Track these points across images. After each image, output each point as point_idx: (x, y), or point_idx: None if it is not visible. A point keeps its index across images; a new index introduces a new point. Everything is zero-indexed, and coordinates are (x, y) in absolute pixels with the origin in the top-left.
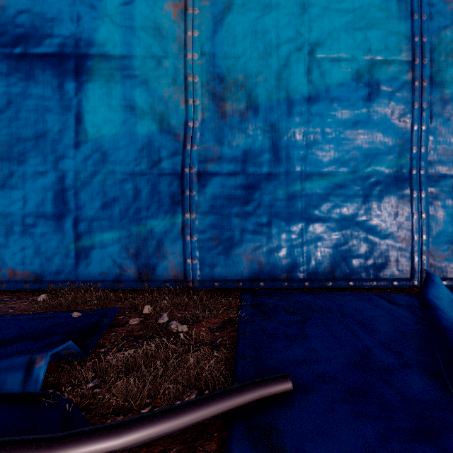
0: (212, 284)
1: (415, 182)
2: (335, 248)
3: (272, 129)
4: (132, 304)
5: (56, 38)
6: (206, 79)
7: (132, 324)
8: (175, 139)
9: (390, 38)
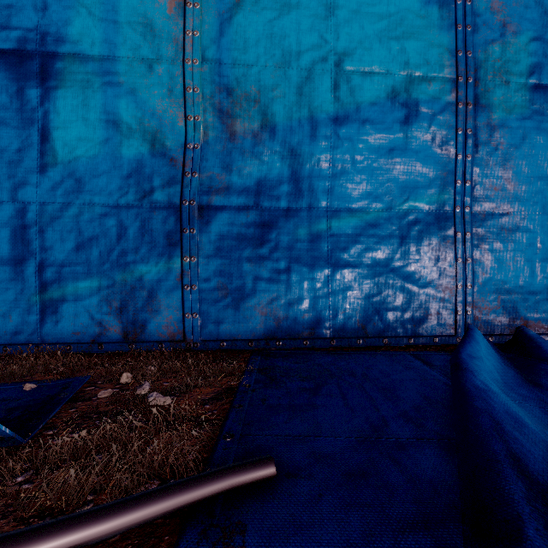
0: (218, 345)
1: (459, 221)
2: (367, 299)
3: (291, 155)
4: (108, 371)
5: (14, 31)
6: (210, 91)
7: (101, 397)
8: (171, 165)
9: (430, 51)
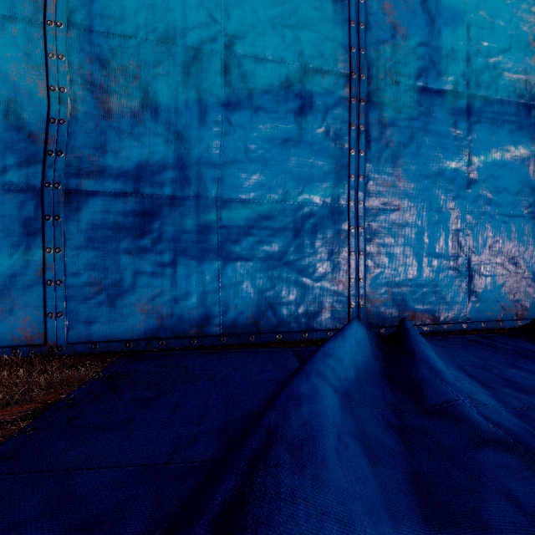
0: (90, 348)
1: (353, 215)
2: (260, 294)
3: (177, 139)
4: None
5: None
6: (80, 60)
7: None
8: (29, 141)
9: (325, 44)
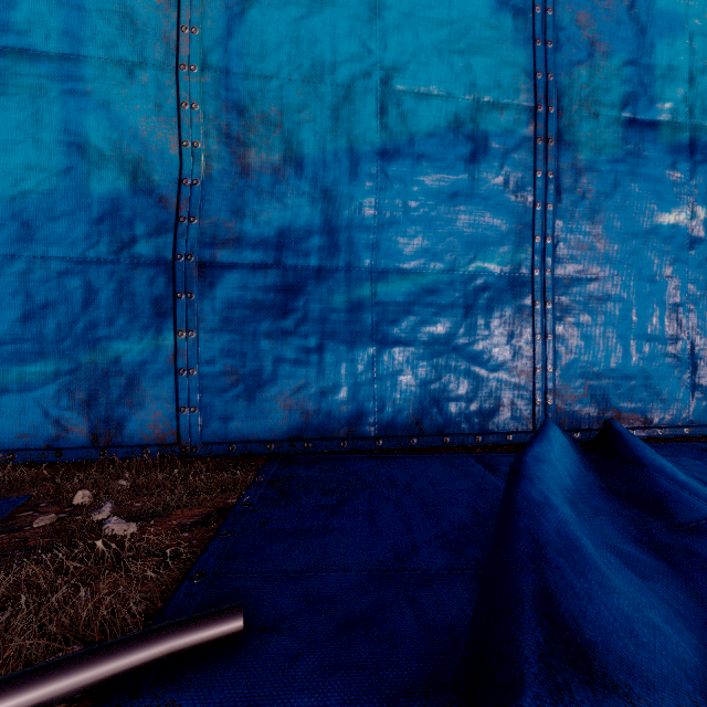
0: (226, 449)
1: (538, 287)
2: (423, 387)
3: (324, 198)
4: (59, 488)
5: None
6: (215, 109)
7: (38, 526)
8: (160, 206)
9: (503, 71)
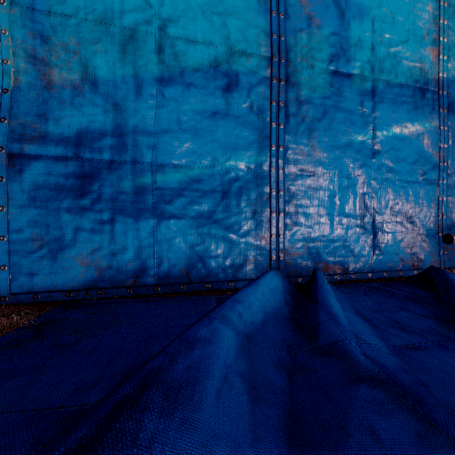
0: (32, 297)
1: (274, 180)
2: (192, 248)
3: (115, 110)
4: None
5: None
6: (23, 35)
7: None
8: None
9: (249, 30)
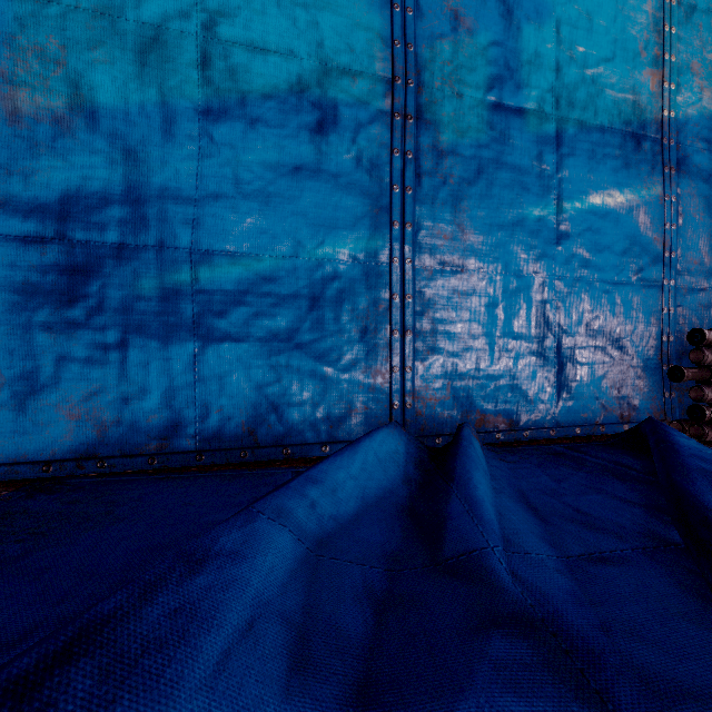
0: None
1: (396, 278)
2: (259, 390)
3: (128, 160)
4: None
5: None
6: None
7: None
8: None
9: (356, 34)
